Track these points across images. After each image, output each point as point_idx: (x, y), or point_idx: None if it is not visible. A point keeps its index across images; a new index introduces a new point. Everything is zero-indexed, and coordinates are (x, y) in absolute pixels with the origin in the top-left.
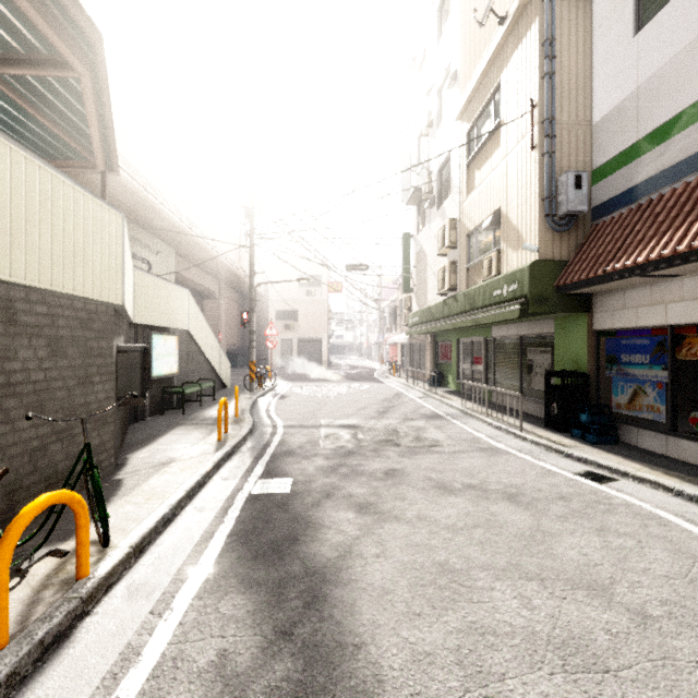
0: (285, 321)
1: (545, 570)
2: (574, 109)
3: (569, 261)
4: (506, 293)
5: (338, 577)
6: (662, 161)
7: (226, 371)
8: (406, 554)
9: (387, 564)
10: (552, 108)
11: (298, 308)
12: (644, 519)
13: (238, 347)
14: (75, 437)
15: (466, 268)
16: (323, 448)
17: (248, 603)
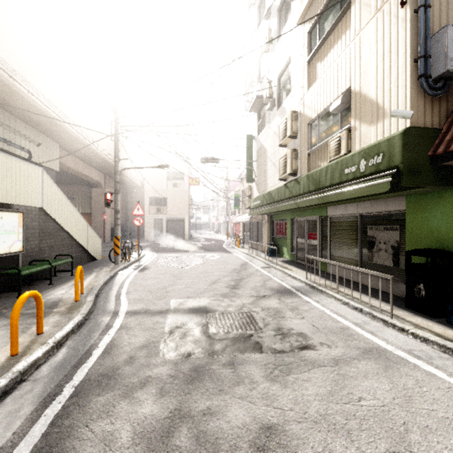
0: (157, 205)
1: None
2: None
3: (443, 129)
4: (365, 168)
5: None
6: None
7: (95, 245)
8: None
9: None
10: None
11: (166, 196)
12: None
13: (122, 225)
14: None
15: (307, 154)
16: (161, 361)
17: None
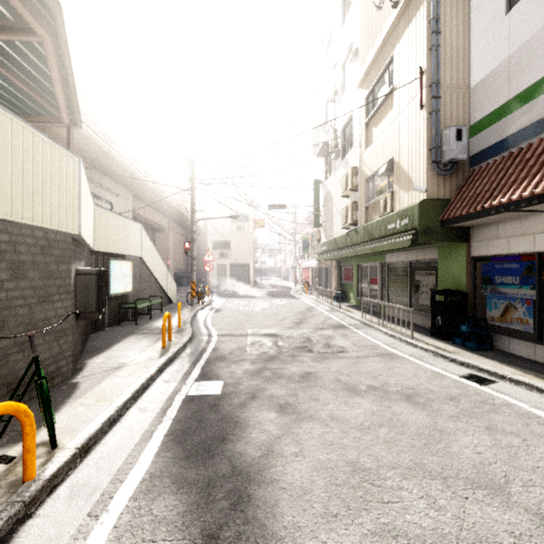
0: (220, 250)
1: (446, 469)
2: (455, 75)
3: (451, 199)
4: (399, 227)
5: (261, 476)
6: (531, 116)
7: (172, 289)
8: (321, 453)
9: (305, 463)
10: (437, 74)
11: (230, 239)
12: (524, 418)
13: (183, 270)
14: (36, 348)
15: (365, 207)
16: (249, 354)
17: (179, 504)
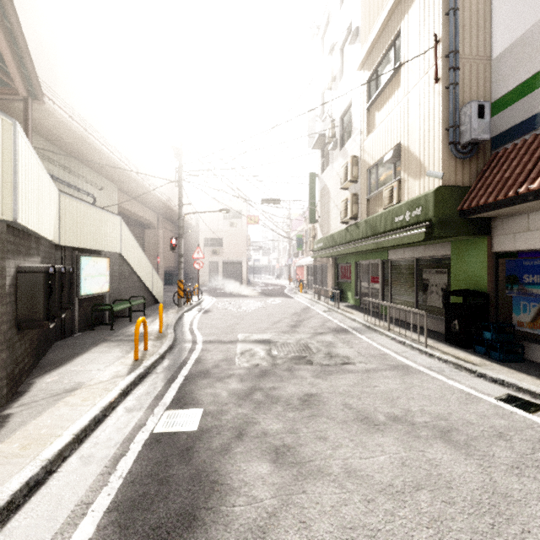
0: (212, 247)
1: None
2: (475, 45)
3: (471, 186)
4: (409, 218)
5: None
6: None
7: (158, 289)
8: None
9: None
10: (456, 42)
11: (223, 236)
12: None
13: (174, 268)
14: None
15: (366, 199)
16: (238, 367)
17: None
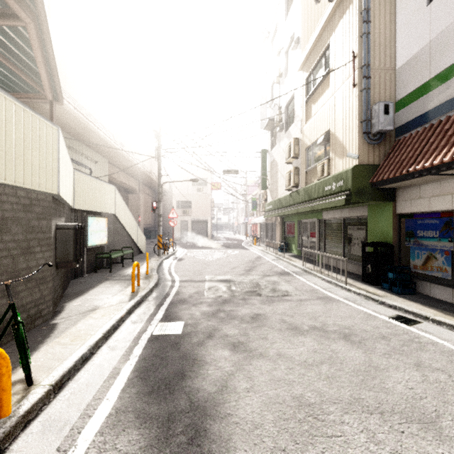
0: (183, 208)
1: (382, 404)
2: (383, 59)
3: (380, 165)
4: (335, 188)
5: (216, 411)
6: (449, 93)
7: (142, 242)
8: (270, 388)
9: (256, 398)
10: (368, 57)
11: (191, 199)
12: (448, 355)
13: (152, 225)
14: (19, 293)
15: (305, 172)
16: (207, 297)
17: (141, 439)
